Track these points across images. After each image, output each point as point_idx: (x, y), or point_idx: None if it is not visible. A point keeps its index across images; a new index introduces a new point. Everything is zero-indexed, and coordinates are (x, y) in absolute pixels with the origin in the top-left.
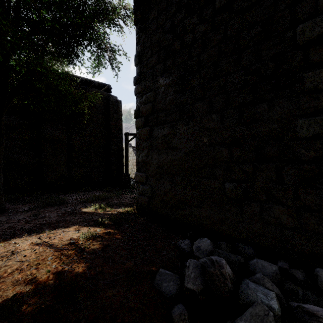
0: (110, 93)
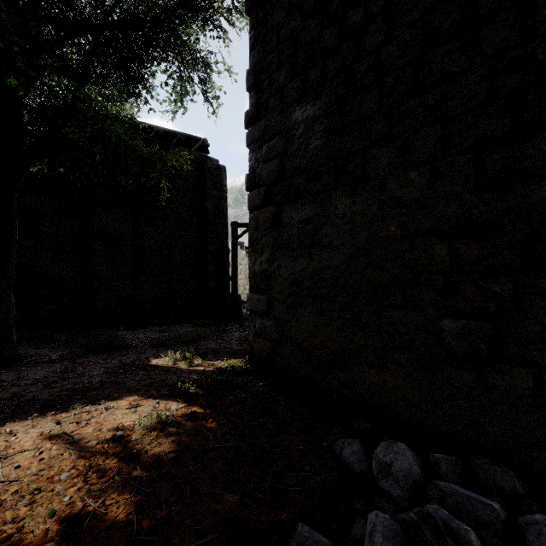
0: (206, 154)
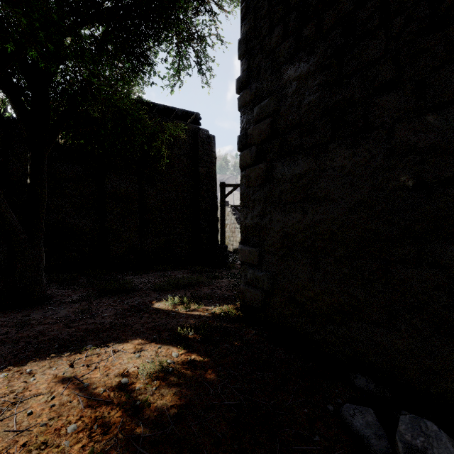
0: (198, 126)
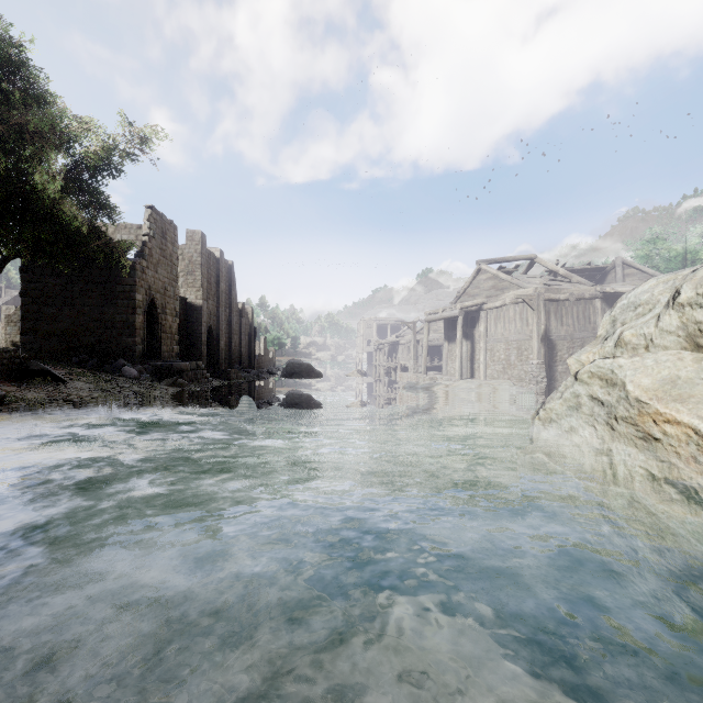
0: None
